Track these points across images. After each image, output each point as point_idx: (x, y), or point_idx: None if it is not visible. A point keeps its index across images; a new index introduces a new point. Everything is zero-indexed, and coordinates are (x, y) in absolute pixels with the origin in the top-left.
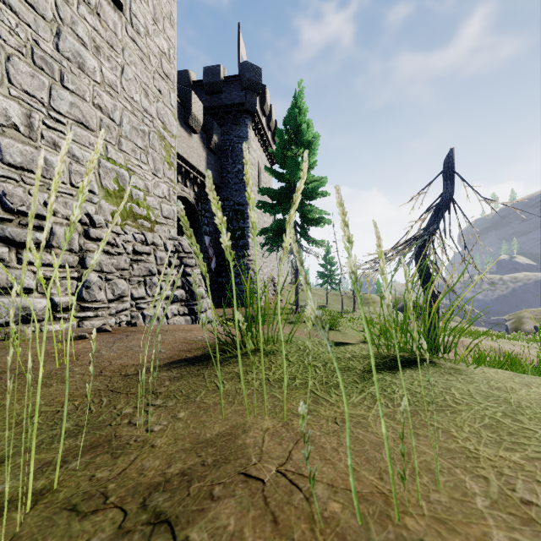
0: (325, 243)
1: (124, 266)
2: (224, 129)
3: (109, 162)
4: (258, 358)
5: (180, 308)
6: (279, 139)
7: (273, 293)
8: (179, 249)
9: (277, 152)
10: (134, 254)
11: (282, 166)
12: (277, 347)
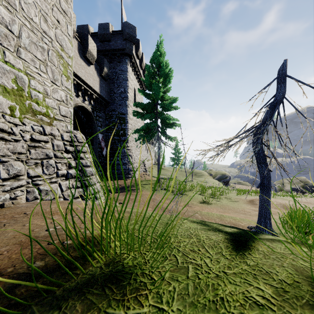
0: (176, 139)
1: (21, 151)
2: (112, 65)
3: (7, 65)
4: (102, 312)
5: (74, 182)
6: (147, 71)
7: (144, 170)
8: (74, 140)
9: (146, 79)
10: (32, 142)
11: (149, 88)
12: (143, 255)
